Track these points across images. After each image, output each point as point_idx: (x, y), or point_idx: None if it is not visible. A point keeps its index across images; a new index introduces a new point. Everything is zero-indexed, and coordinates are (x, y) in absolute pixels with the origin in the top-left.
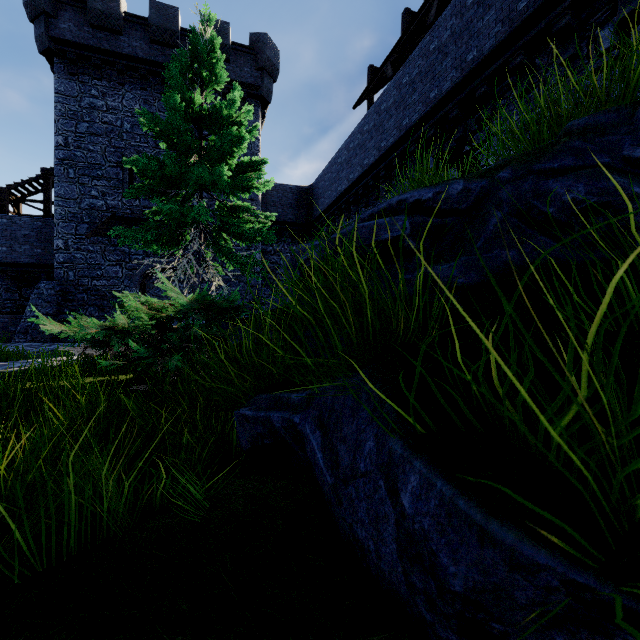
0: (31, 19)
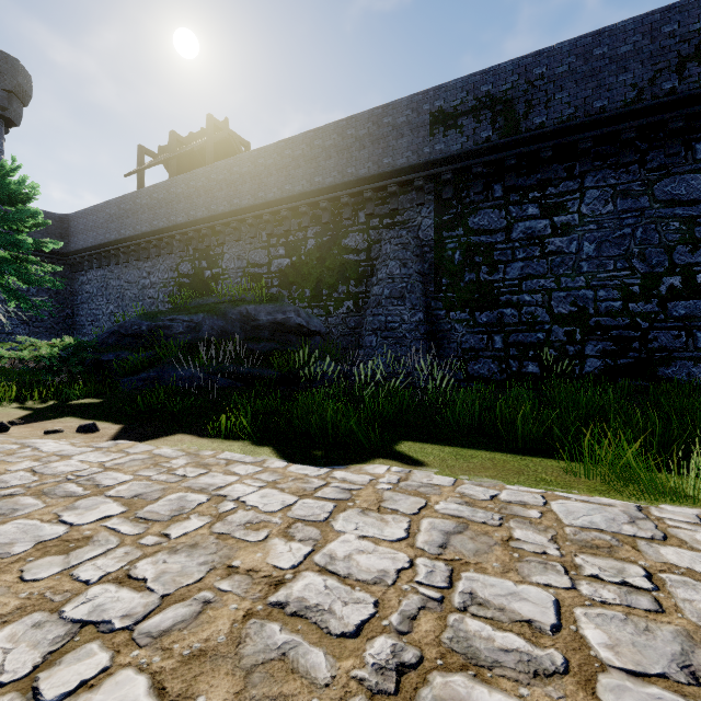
0: None
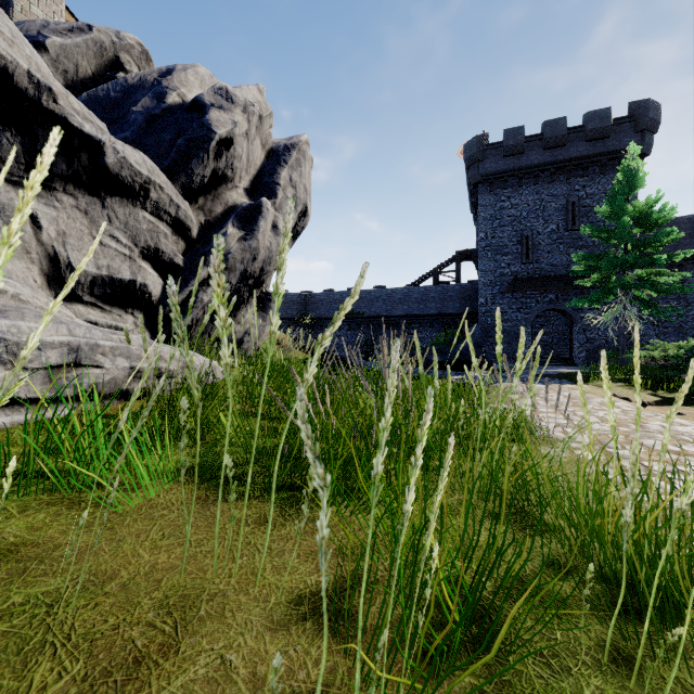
0: (467, 167)
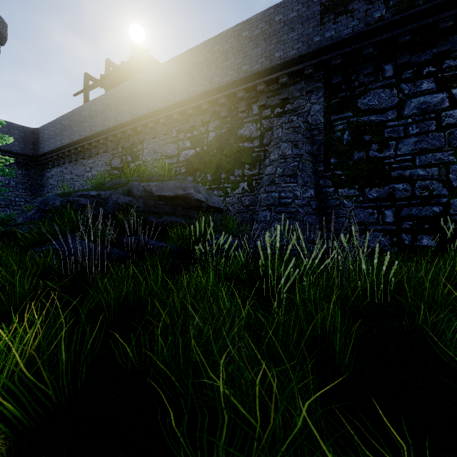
0: None
